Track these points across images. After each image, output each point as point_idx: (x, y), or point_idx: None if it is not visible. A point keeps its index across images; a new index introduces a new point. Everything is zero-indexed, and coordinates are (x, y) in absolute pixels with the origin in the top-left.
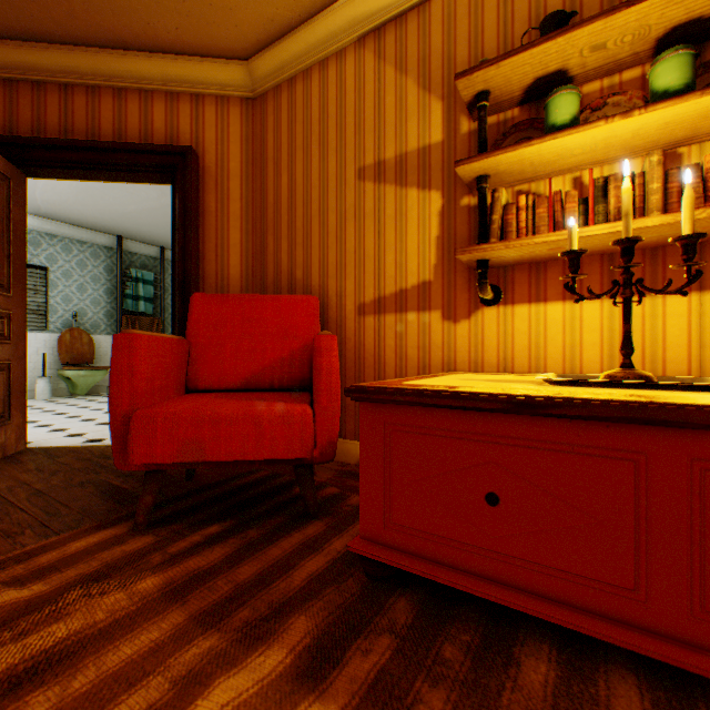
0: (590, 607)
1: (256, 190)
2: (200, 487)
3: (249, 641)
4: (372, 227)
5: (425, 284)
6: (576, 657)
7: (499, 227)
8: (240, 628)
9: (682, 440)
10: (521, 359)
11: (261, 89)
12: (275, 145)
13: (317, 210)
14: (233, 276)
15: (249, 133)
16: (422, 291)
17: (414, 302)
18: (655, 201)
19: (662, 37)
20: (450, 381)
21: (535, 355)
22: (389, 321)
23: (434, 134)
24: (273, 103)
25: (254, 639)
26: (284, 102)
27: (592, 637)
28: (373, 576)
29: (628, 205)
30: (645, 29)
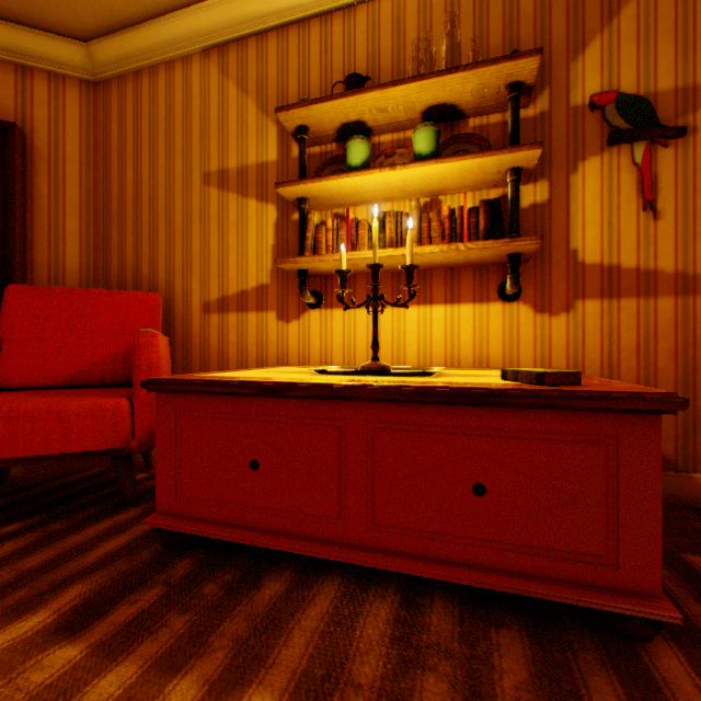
0: (315, 535)
1: (99, 178)
2: (11, 490)
3: (16, 614)
4: (217, 231)
5: (263, 287)
6: (308, 574)
7: (313, 244)
8: (11, 605)
9: (364, 410)
10: (338, 355)
11: (104, 75)
12: (120, 136)
13: (164, 207)
14: (71, 267)
15: (90, 118)
16: (261, 293)
17: (254, 302)
18: (414, 235)
19: (425, 112)
20: (253, 373)
21: (348, 351)
22: (233, 319)
23: (271, 153)
24: (118, 92)
25: (23, 611)
26: (130, 94)
27: (328, 560)
28: (168, 544)
29: (376, 239)
30: (411, 104)
